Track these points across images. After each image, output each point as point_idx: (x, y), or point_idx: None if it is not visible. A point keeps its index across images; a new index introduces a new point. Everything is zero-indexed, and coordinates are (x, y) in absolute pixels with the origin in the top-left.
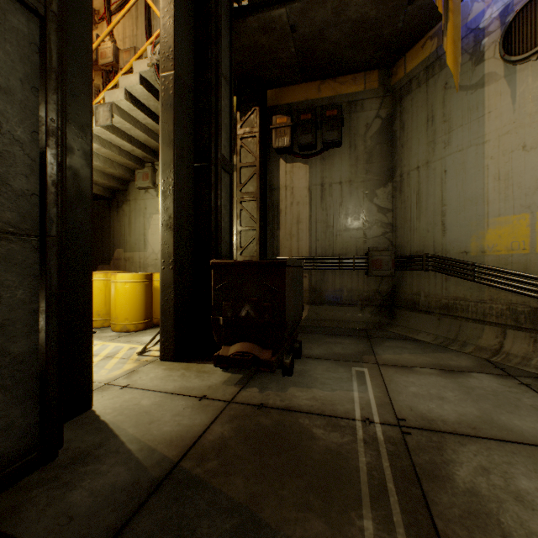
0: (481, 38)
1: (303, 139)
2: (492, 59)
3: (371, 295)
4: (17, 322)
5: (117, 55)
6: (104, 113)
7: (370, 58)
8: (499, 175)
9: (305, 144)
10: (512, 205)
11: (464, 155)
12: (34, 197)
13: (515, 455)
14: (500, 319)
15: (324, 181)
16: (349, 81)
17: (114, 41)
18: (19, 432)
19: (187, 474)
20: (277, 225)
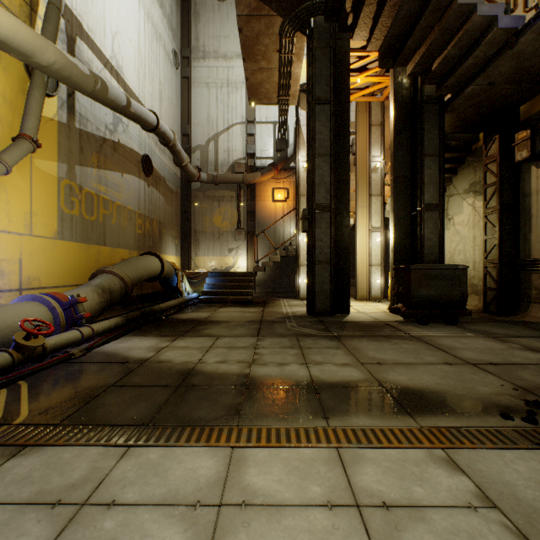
0: None
1: None
2: None
3: None
4: (325, 281)
5: None
6: None
7: None
8: None
9: None
10: None
11: None
12: (329, 253)
13: (425, 347)
14: None
15: None
16: None
17: None
18: (326, 306)
19: (346, 322)
20: (528, 229)
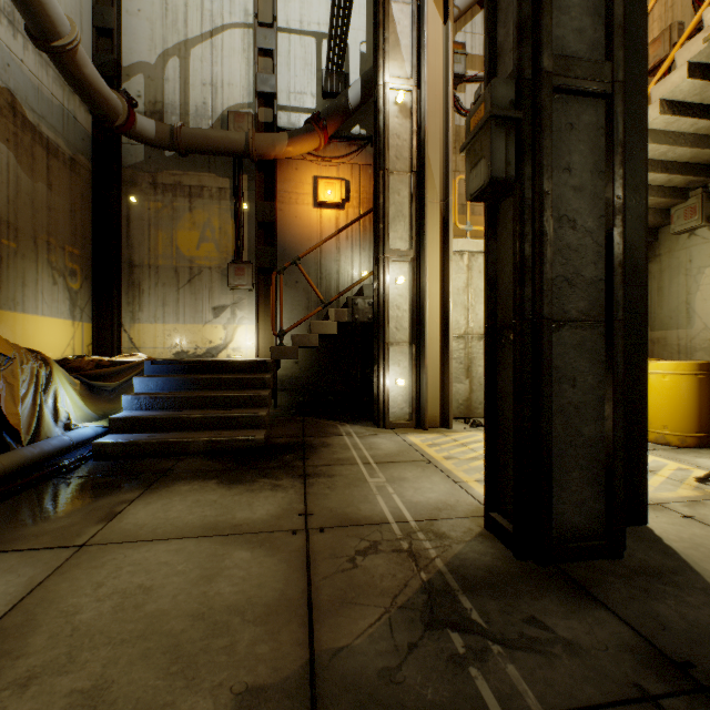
0: None
1: None
2: None
3: None
4: (586, 406)
5: None
6: None
7: None
8: None
9: None
10: None
11: None
12: (600, 282)
13: None
14: None
15: None
16: None
17: None
18: (588, 513)
19: None
20: None
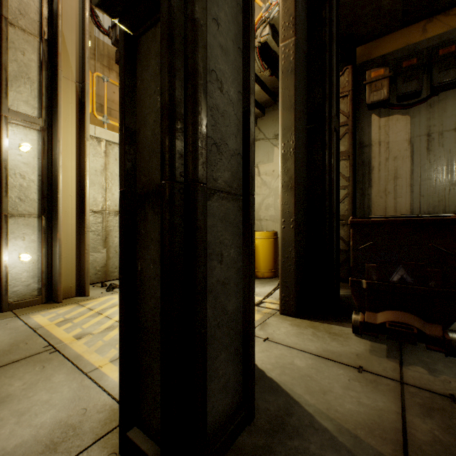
0: None
1: (405, 88)
2: None
3: None
4: (230, 280)
5: None
6: None
7: None
8: None
9: (408, 92)
10: None
11: None
12: (239, 156)
13: None
14: None
15: (430, 131)
16: None
17: None
18: (231, 389)
19: None
20: (368, 183)
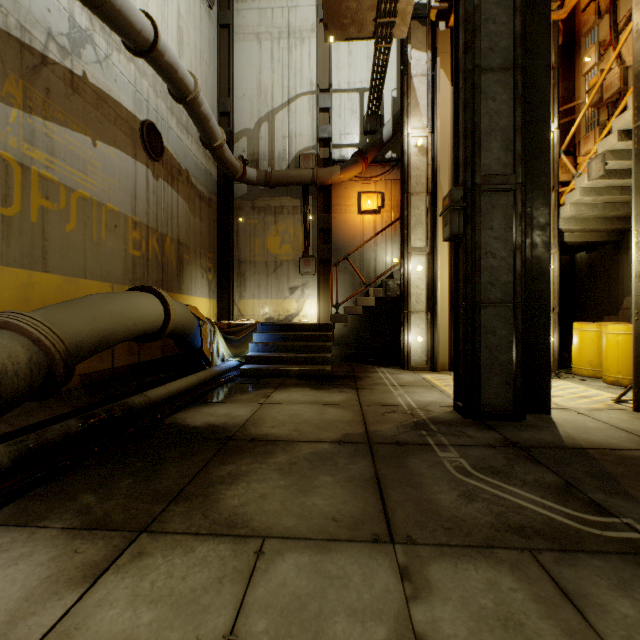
0: None
1: None
2: None
3: None
4: (502, 345)
5: (624, 76)
6: (595, 166)
7: None
8: None
9: None
10: None
11: None
12: (510, 283)
13: None
14: None
15: None
16: None
17: (621, 63)
18: (503, 399)
19: (586, 453)
20: None
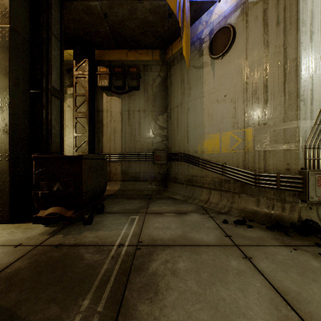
0: (202, 43)
1: (116, 83)
2: (206, 55)
3: (156, 175)
4: None
5: None
6: None
7: (154, 42)
8: (209, 113)
9: (118, 86)
10: (213, 129)
11: (196, 102)
12: None
13: (185, 251)
14: (209, 185)
15: (130, 109)
16: (144, 53)
17: None
18: None
19: None
20: (102, 133)
